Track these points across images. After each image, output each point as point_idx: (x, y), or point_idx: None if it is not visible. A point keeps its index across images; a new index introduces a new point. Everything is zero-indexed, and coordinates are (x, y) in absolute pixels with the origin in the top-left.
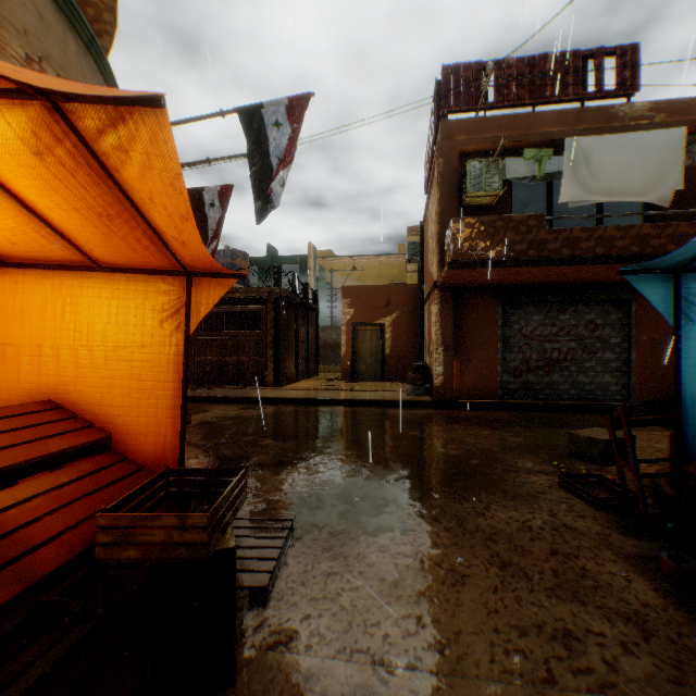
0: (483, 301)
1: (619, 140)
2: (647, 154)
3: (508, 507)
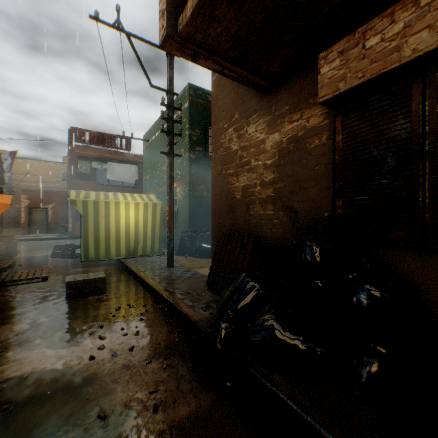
0: None
1: (122, 165)
2: (129, 170)
3: None
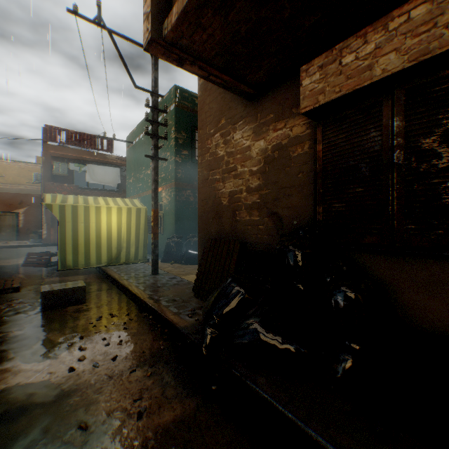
0: None
1: (103, 168)
2: (110, 173)
3: None
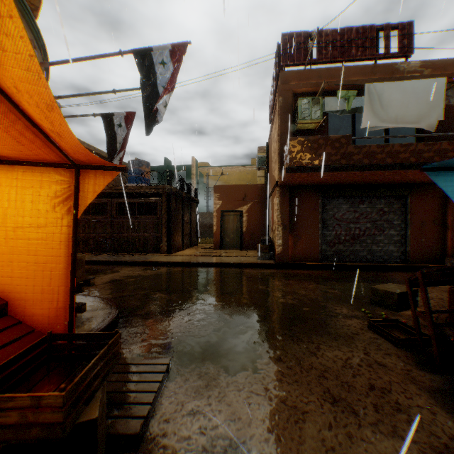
0: (309, 195)
1: (401, 85)
2: (420, 95)
3: (333, 346)
